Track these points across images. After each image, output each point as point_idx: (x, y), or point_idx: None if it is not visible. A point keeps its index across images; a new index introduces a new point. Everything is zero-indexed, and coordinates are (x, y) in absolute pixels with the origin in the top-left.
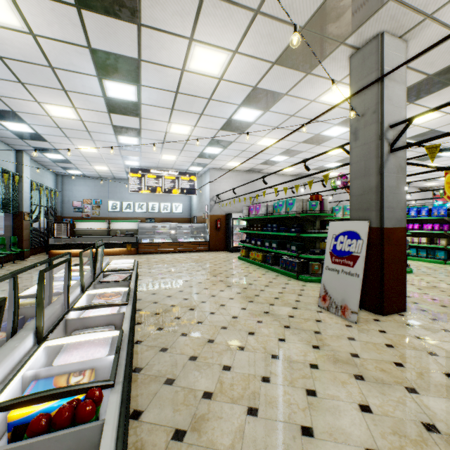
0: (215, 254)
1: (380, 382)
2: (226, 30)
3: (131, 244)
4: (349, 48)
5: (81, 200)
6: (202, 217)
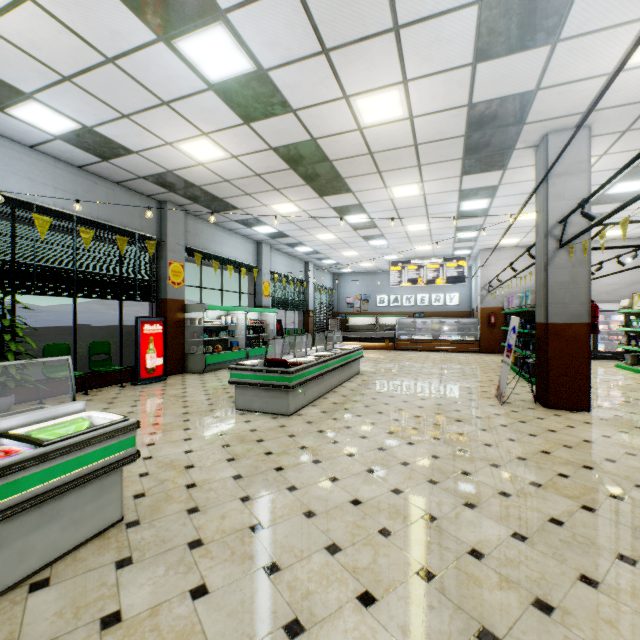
0: (482, 356)
1: (446, 416)
2: (406, 177)
3: (389, 339)
4: (525, 149)
5: (352, 296)
6: (476, 310)
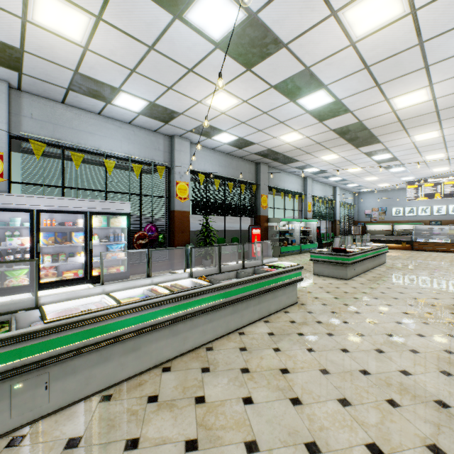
0: None
1: None
2: (427, 129)
3: (405, 242)
4: None
5: (370, 209)
6: None
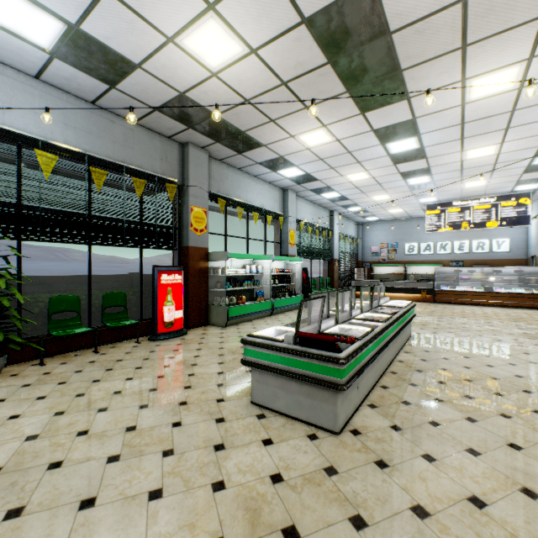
0: None
1: None
2: (506, 51)
3: (426, 290)
4: None
5: (377, 245)
6: None
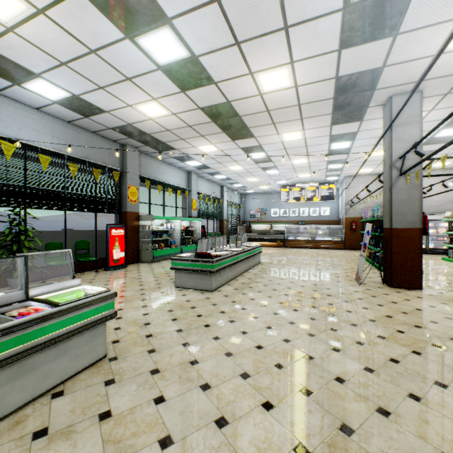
0: (346, 251)
1: (320, 292)
2: (292, 127)
3: (280, 240)
4: (376, 106)
5: (254, 210)
6: (342, 219)
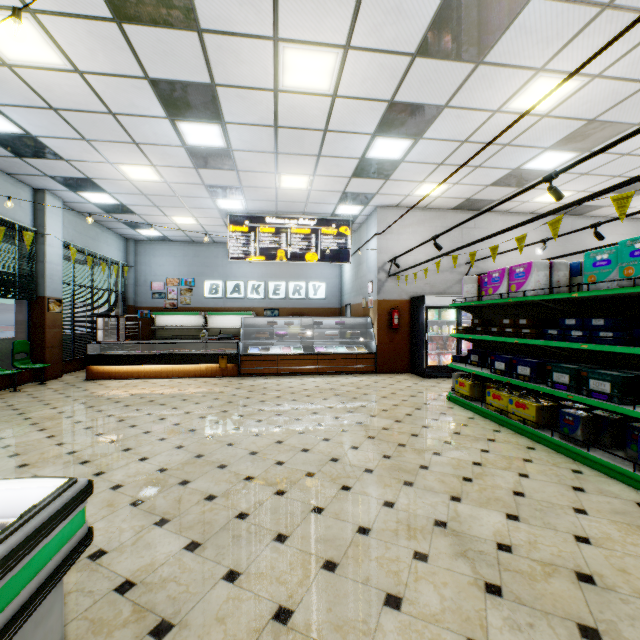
0: (389, 381)
1: None
2: None
3: (227, 356)
4: None
5: (163, 280)
6: (362, 305)
